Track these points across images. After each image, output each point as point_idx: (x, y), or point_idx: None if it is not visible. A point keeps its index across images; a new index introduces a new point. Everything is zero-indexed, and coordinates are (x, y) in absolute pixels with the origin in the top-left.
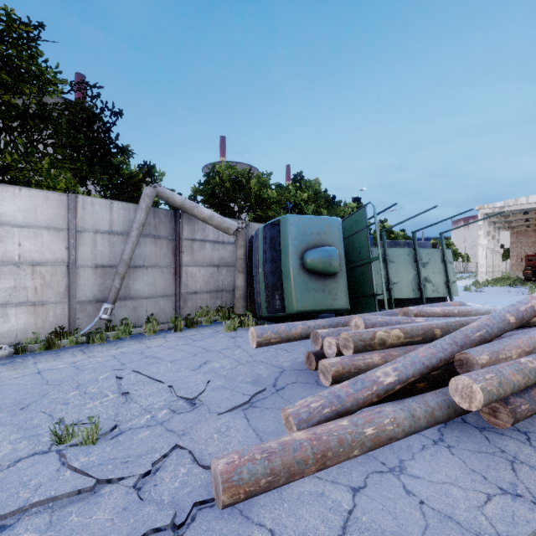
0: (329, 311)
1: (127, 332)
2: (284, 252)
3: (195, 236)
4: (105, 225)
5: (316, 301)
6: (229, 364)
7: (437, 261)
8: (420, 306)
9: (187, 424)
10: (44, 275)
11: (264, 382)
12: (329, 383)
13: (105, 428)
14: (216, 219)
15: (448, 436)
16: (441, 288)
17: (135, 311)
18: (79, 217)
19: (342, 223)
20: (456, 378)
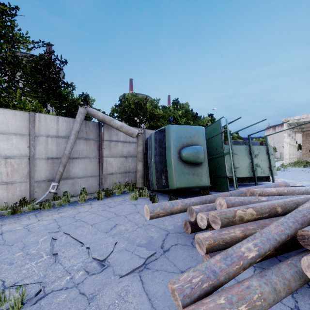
0: (197, 187)
1: (67, 201)
2: (168, 149)
3: (112, 138)
4: (54, 132)
5: (188, 181)
6: (131, 227)
7: (263, 153)
8: (259, 186)
9: (96, 286)
10: (13, 164)
11: (155, 244)
12: (204, 253)
13: (31, 292)
14: (125, 128)
15: (302, 304)
16: (266, 170)
17: (73, 186)
18: (37, 127)
19: (205, 130)
20: (308, 257)
